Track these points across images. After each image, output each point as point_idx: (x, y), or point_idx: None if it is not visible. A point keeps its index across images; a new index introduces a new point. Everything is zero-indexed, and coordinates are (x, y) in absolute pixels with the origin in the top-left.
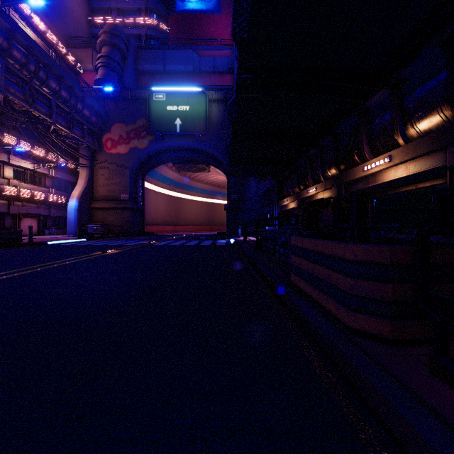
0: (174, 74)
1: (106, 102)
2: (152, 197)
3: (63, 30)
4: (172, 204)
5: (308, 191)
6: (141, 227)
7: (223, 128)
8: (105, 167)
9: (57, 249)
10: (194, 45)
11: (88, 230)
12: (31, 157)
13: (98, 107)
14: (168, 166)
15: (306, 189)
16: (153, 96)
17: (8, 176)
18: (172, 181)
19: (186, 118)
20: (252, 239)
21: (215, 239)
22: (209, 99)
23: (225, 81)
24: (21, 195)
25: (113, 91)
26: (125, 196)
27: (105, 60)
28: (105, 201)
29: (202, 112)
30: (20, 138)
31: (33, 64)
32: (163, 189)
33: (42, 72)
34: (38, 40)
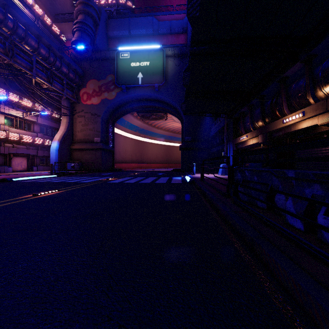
0: (137, 37)
1: (82, 63)
2: (122, 141)
3: (52, 10)
4: (138, 146)
5: (286, 120)
6: (111, 164)
7: (178, 79)
8: (82, 116)
9: (3, 188)
10: (153, 12)
11: (67, 167)
12: (21, 108)
13: (75, 66)
14: (134, 115)
15: (274, 121)
16: (119, 55)
17: (0, 123)
18: (138, 128)
19: (147, 72)
20: (208, 176)
21: (171, 175)
22: (166, 55)
23: (179, 40)
24: (10, 138)
25: (86, 51)
26: (98, 139)
27: (79, 25)
28: (82, 143)
29: (160, 66)
30: (10, 91)
31: (11, 22)
32: (130, 135)
33: (20, 30)
34: (16, 0)
